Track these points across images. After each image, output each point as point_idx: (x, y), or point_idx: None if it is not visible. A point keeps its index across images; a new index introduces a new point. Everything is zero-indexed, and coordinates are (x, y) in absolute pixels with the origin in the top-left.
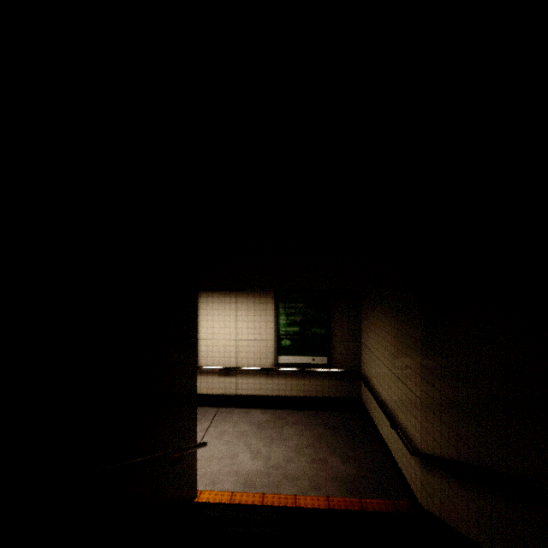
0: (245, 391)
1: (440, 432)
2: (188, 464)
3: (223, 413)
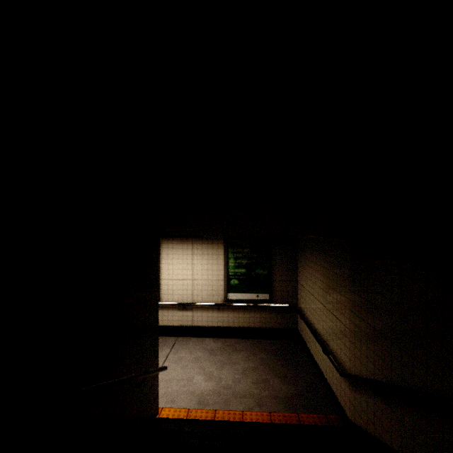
0: (200, 323)
1: (366, 357)
2: (150, 385)
3: (181, 341)
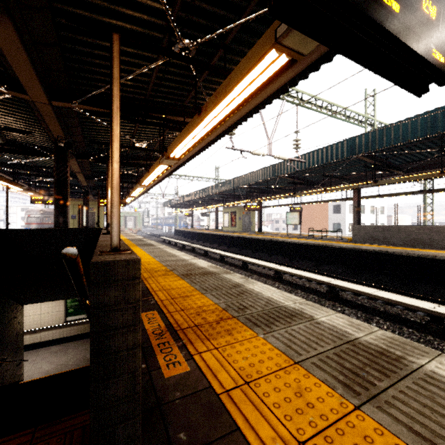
0: (47, 339)
1: None
2: (21, 368)
3: (32, 352)
